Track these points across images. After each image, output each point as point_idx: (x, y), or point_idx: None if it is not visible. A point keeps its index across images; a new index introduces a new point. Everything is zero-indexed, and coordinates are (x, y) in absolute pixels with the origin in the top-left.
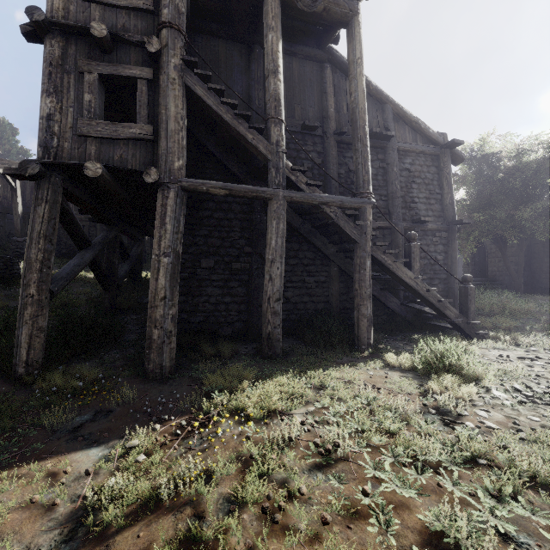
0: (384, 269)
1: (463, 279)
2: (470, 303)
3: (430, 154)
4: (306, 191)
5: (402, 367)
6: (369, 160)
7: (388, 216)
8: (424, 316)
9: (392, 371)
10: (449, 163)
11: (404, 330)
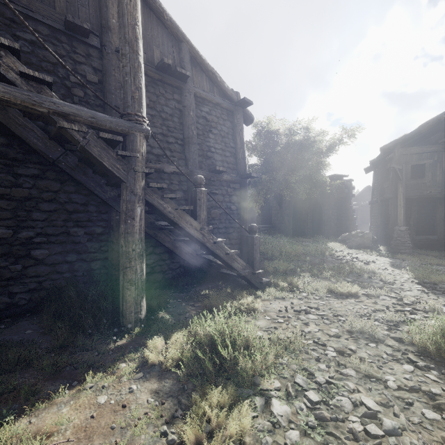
0: (165, 218)
1: (250, 229)
2: (256, 253)
3: (225, 108)
4: (20, 85)
5: (163, 366)
6: (141, 73)
7: (184, 162)
8: (218, 266)
9: (145, 380)
10: (241, 121)
11: (198, 283)
